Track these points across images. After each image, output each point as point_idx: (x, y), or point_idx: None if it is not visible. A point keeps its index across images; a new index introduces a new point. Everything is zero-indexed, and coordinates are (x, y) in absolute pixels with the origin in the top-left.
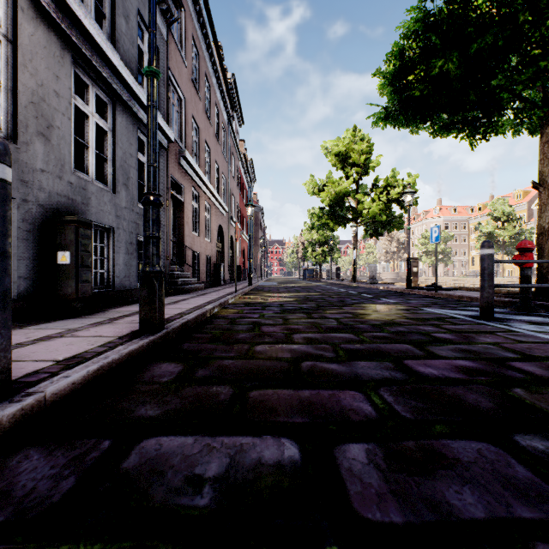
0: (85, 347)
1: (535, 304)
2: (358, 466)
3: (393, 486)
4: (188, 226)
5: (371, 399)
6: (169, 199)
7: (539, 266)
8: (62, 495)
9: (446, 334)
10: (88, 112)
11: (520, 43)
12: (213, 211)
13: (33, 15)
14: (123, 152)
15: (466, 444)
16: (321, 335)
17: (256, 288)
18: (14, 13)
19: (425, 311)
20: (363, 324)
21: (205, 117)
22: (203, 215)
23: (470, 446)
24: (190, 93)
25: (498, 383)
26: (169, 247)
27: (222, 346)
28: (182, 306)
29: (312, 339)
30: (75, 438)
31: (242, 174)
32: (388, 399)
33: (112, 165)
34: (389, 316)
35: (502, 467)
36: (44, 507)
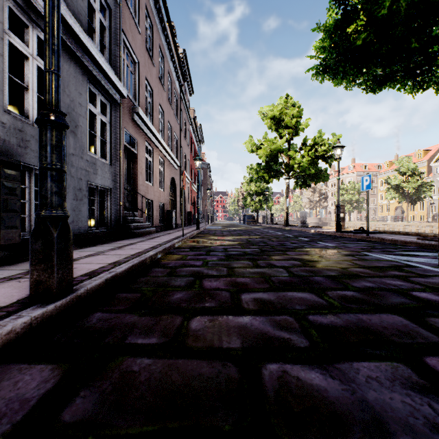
0: None
1: None
2: None
3: None
4: (142, 177)
5: None
6: (122, 150)
7: None
8: None
9: (428, 292)
10: (28, 53)
11: None
12: (166, 165)
13: None
14: (71, 100)
15: None
16: (275, 296)
17: (203, 231)
18: None
19: (373, 257)
20: (318, 276)
21: (158, 82)
22: (157, 168)
23: None
24: (144, 58)
25: None
26: (122, 194)
27: (145, 320)
28: (123, 252)
29: (266, 302)
30: None
31: (192, 136)
32: None
33: None
34: (339, 264)
35: None
36: None
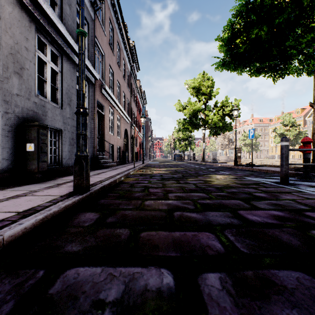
0: (38, 203)
1: (312, 175)
2: (215, 291)
3: (241, 310)
4: (107, 129)
5: (220, 238)
6: (95, 113)
7: (313, 152)
8: None
9: (261, 193)
10: (46, 61)
11: (303, 19)
12: (121, 120)
13: (11, 1)
14: (68, 85)
15: (288, 273)
16: (185, 194)
17: (146, 165)
18: None
19: (247, 179)
20: (210, 187)
21: (117, 66)
22: (116, 123)
23: (291, 275)
24: (108, 51)
25: (300, 226)
26: (95, 141)
27: (125, 202)
28: (102, 176)
29: (180, 196)
30: (20, 269)
31: (138, 99)
32: (230, 238)
33: (61, 93)
34: (225, 182)
35: None
36: None
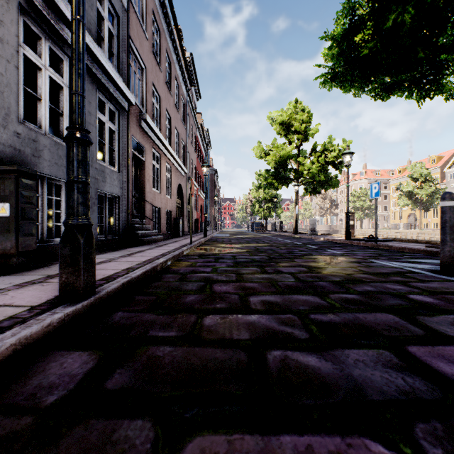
0: None
1: None
2: None
3: None
4: (149, 184)
5: None
6: (130, 158)
7: None
8: None
9: (424, 295)
10: (41, 65)
11: None
12: (173, 171)
13: None
14: None
15: None
16: (281, 298)
17: (210, 239)
18: None
19: (378, 264)
20: (323, 281)
21: (165, 88)
22: (164, 174)
23: None
24: (151, 63)
25: None
26: (130, 202)
27: (163, 318)
28: (134, 259)
29: (272, 304)
30: None
31: (199, 141)
32: None
33: (69, 121)
34: (345, 271)
35: None
36: None
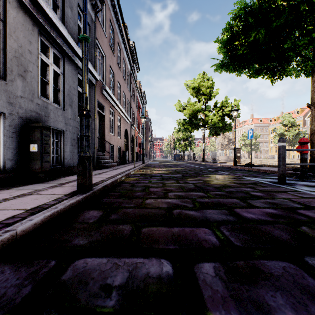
0: (44, 201)
1: (309, 175)
2: (209, 278)
3: (231, 292)
4: (107, 130)
5: (216, 233)
6: (96, 114)
7: (311, 152)
8: (22, 298)
9: (258, 192)
10: (49, 63)
11: (300, 22)
12: (122, 121)
13: (15, 5)
14: (69, 86)
15: (275, 263)
16: (184, 193)
17: (146, 165)
18: (4, 4)
19: (245, 179)
20: (209, 187)
21: (117, 67)
22: (116, 123)
23: (278, 264)
24: (109, 52)
25: (292, 223)
26: (96, 141)
27: (126, 200)
28: (103, 176)
29: (179, 195)
30: (33, 259)
31: (138, 100)
32: (226, 233)
33: (63, 94)
34: (224, 182)
35: (299, 278)
36: (9, 307)
